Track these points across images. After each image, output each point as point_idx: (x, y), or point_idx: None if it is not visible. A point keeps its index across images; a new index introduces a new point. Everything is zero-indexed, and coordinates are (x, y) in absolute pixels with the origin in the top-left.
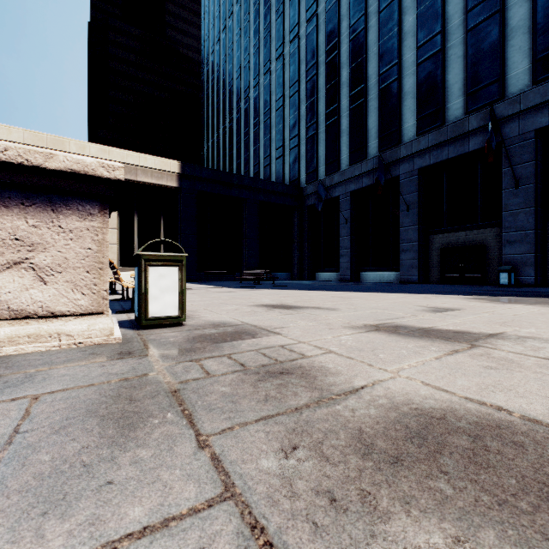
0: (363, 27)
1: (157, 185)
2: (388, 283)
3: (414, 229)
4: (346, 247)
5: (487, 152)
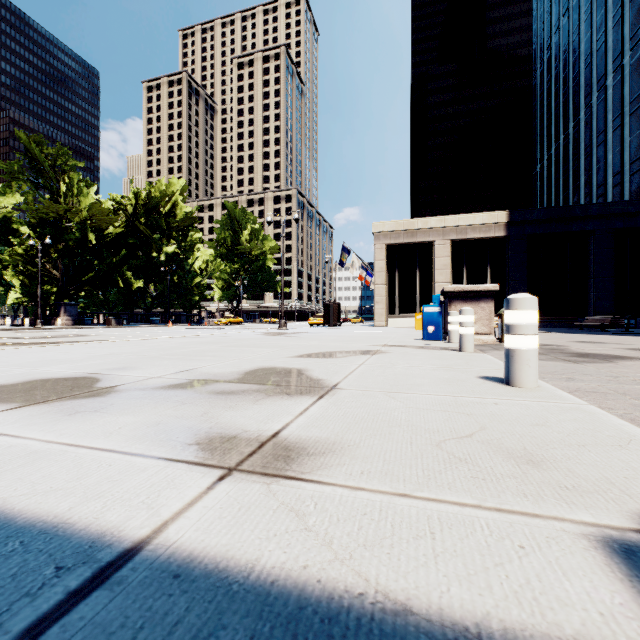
0: None
1: (484, 238)
2: None
3: None
4: None
5: None
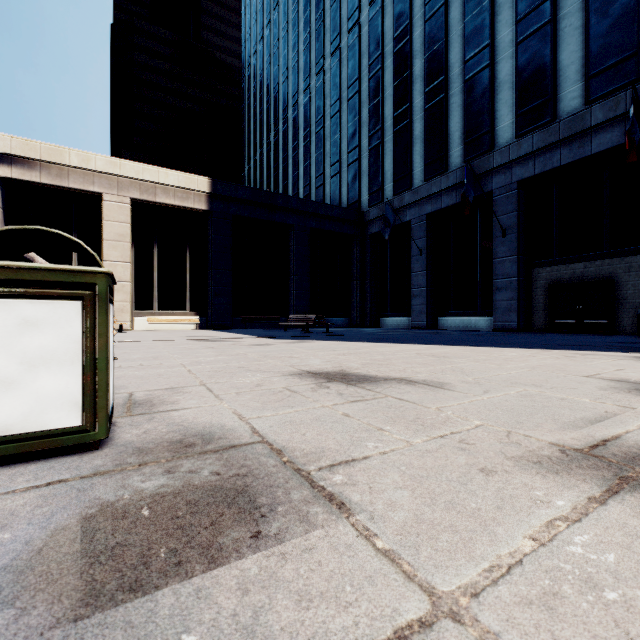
0: (442, 2)
1: (181, 208)
2: (477, 331)
3: (513, 260)
4: (421, 285)
5: (627, 148)
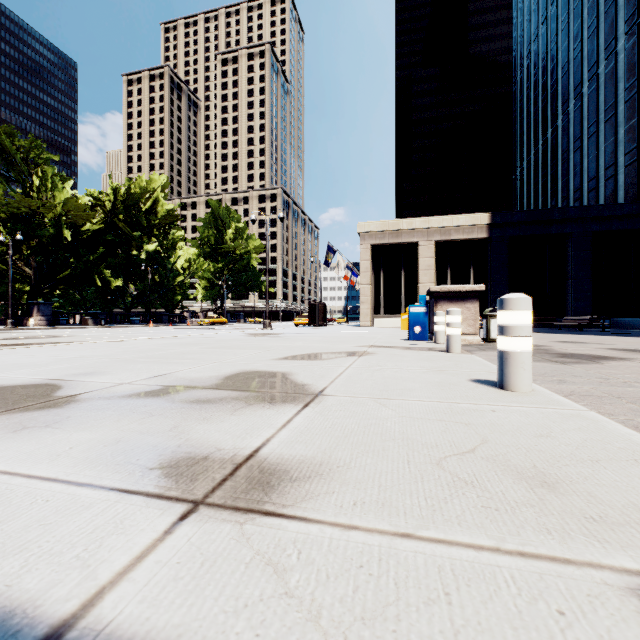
0: None
1: (467, 240)
2: None
3: None
4: None
5: None
